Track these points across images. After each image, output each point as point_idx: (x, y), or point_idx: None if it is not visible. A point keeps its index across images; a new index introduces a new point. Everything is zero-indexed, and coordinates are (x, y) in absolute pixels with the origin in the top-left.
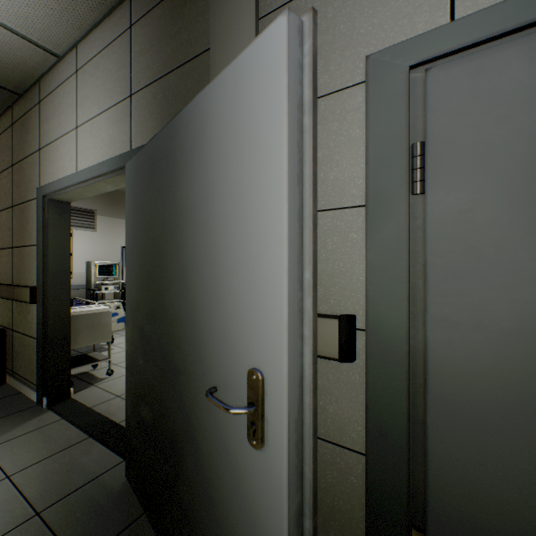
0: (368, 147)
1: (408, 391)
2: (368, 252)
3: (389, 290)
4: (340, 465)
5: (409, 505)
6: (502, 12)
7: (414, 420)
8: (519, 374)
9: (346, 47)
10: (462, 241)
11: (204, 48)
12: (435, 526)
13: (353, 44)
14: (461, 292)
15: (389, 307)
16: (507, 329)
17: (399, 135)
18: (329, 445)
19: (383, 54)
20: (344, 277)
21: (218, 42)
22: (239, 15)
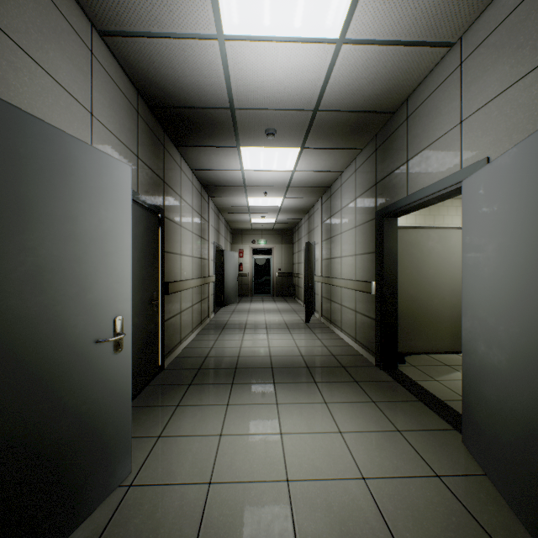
0: None
1: None
2: None
3: None
4: None
5: None
6: None
7: None
8: None
9: None
10: None
11: None
12: None
13: None
14: None
15: None
16: None
17: None
18: None
19: None
20: None
21: None
22: None
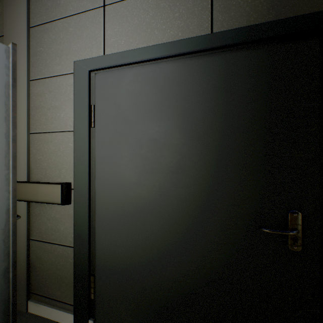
0: (74, 104)
1: (88, 215)
2: (74, 153)
3: (82, 170)
4: (66, 255)
5: (89, 265)
6: (117, 57)
7: (92, 227)
8: (122, 202)
9: (68, 54)
10: (106, 149)
11: (2, 34)
12: (98, 271)
13: (71, 54)
14: (106, 170)
15: (82, 178)
16: (119, 184)
17: (85, 100)
18: (61, 246)
19: (80, 62)
20: (67, 164)
21: (8, 33)
22: (19, 22)
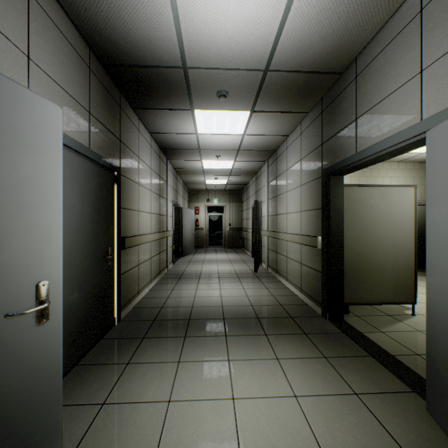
0: None
1: None
2: None
3: None
4: None
5: None
6: None
7: None
8: None
9: None
10: None
11: None
12: None
13: None
14: None
15: None
16: None
17: None
18: None
19: None
20: None
21: None
22: None
